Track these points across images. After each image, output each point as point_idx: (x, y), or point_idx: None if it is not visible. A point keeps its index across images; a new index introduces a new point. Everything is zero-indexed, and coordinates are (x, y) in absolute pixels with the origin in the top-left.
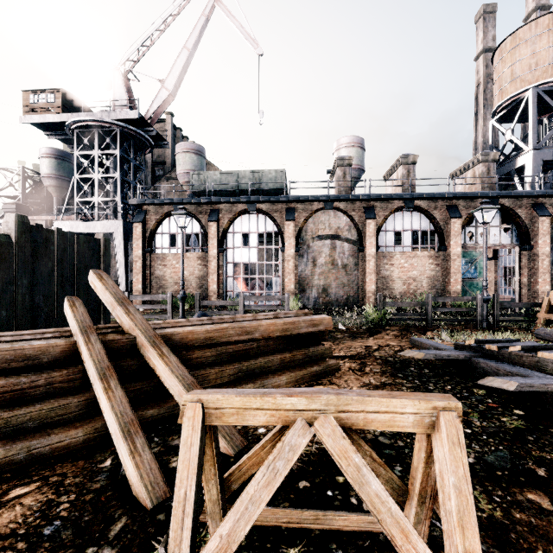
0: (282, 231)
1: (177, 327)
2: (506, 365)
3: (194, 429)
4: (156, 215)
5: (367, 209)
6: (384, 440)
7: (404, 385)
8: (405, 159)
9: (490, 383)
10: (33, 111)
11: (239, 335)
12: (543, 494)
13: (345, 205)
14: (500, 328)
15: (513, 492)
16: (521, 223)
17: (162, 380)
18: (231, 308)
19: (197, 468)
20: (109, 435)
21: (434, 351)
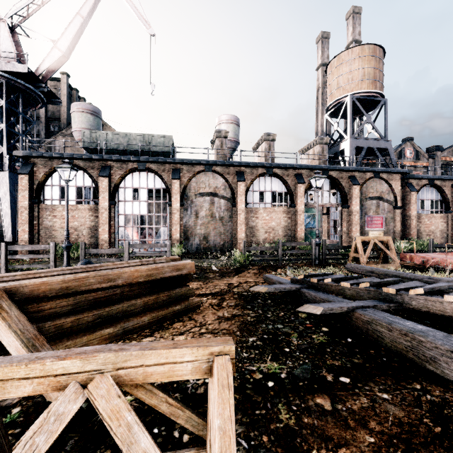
0: (169, 188)
1: (29, 279)
2: (321, 293)
3: None
4: (45, 168)
5: (239, 173)
6: None
7: (250, 315)
8: (267, 136)
9: (306, 309)
10: None
11: (101, 283)
12: (327, 397)
13: (221, 169)
14: (327, 264)
15: (307, 399)
16: (342, 189)
17: None
18: (121, 254)
19: None
20: None
21: (275, 285)
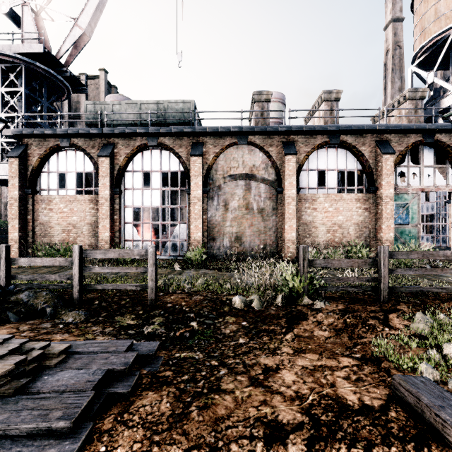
0: (188, 169)
1: None
2: None
3: None
4: (39, 150)
5: (286, 144)
6: None
7: None
8: (328, 95)
9: None
10: None
11: None
12: None
13: (261, 139)
14: None
15: None
16: None
17: None
18: (120, 260)
19: None
20: None
21: None
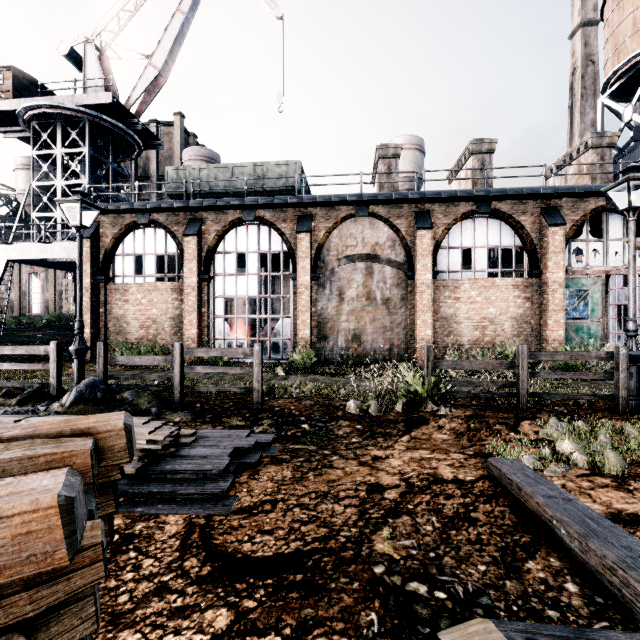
0: (293, 249)
1: None
2: None
3: None
4: (114, 228)
5: (420, 215)
6: None
7: None
8: (478, 145)
9: None
10: None
11: None
12: None
13: (386, 209)
14: None
15: None
16: None
17: None
18: (211, 363)
19: None
20: None
21: None
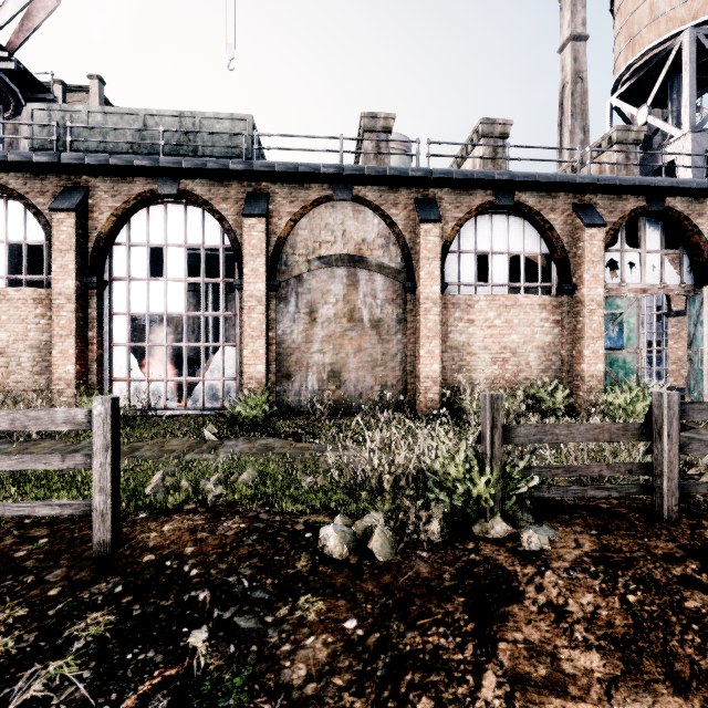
0: (238, 242)
1: None
2: None
3: None
4: None
5: (423, 203)
6: None
7: None
8: (489, 126)
9: None
10: None
11: None
12: None
13: (376, 192)
14: None
15: None
16: (703, 244)
17: None
18: None
19: None
20: None
21: None
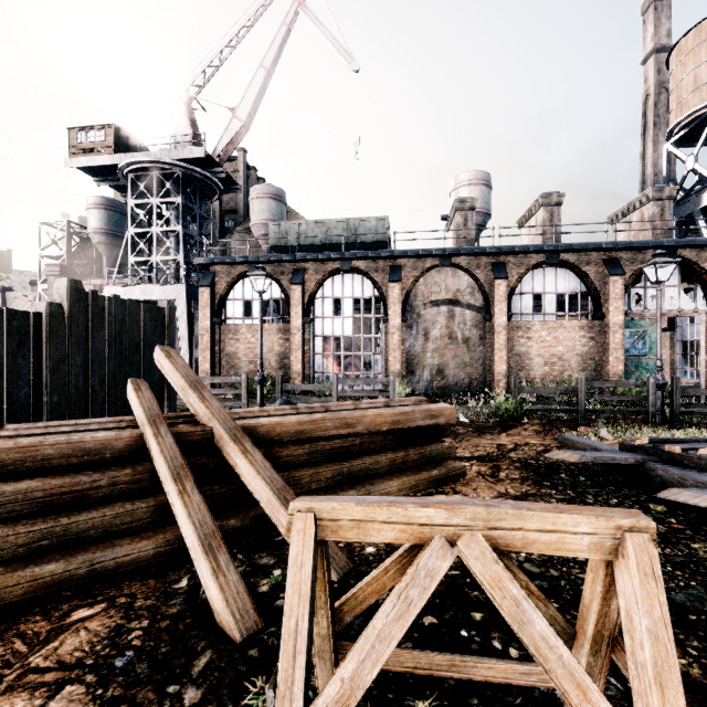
0: (384, 295)
1: (262, 418)
2: (695, 472)
3: (305, 544)
4: (227, 277)
5: (496, 266)
6: (532, 567)
7: (553, 497)
8: (547, 199)
9: (674, 496)
10: (80, 152)
11: (338, 428)
12: None
13: (466, 260)
14: (681, 423)
15: None
16: None
17: (246, 483)
18: (319, 393)
19: (310, 594)
20: (183, 549)
21: (592, 452)
